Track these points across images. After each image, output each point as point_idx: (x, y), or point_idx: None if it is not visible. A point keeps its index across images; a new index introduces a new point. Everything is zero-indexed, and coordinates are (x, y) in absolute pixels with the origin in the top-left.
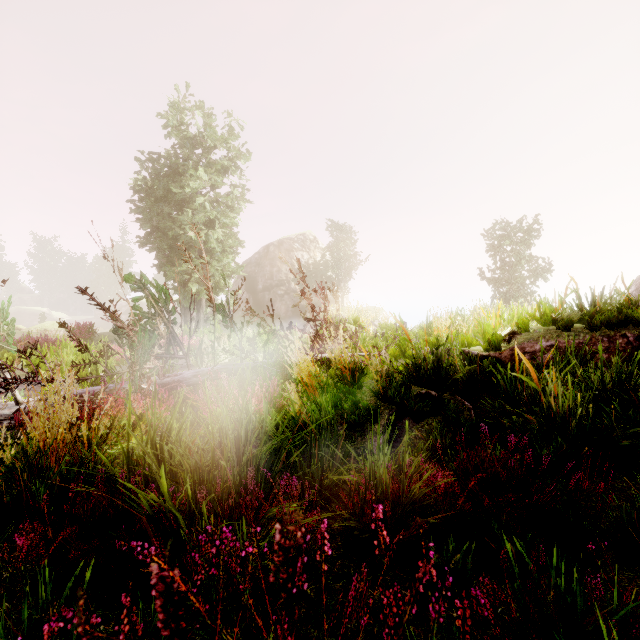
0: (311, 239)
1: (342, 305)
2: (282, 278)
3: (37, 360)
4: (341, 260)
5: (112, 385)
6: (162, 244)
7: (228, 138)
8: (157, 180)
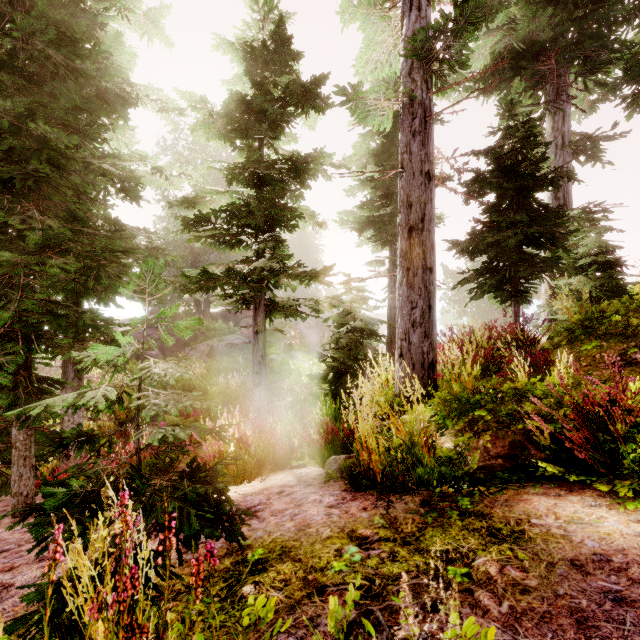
0: None
1: None
2: None
3: None
4: None
5: None
6: None
7: None
8: None
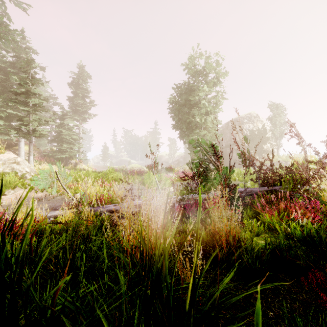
0: (254, 116)
1: (277, 154)
2: (237, 140)
3: (144, 180)
4: (276, 126)
5: (195, 194)
6: (183, 126)
7: (218, 66)
8: (181, 96)
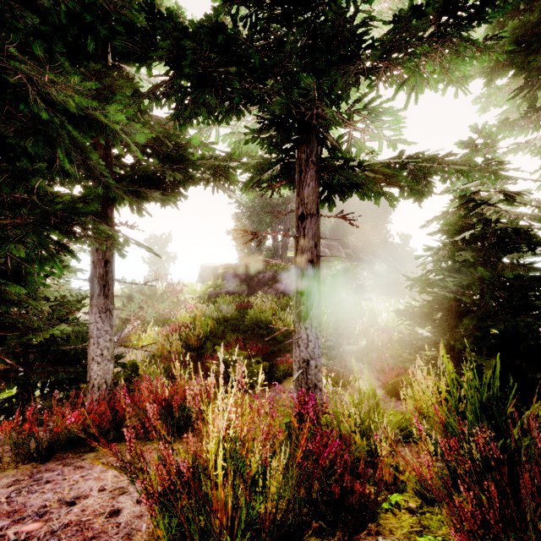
0: None
1: None
2: None
3: None
4: None
5: None
6: None
7: None
8: None
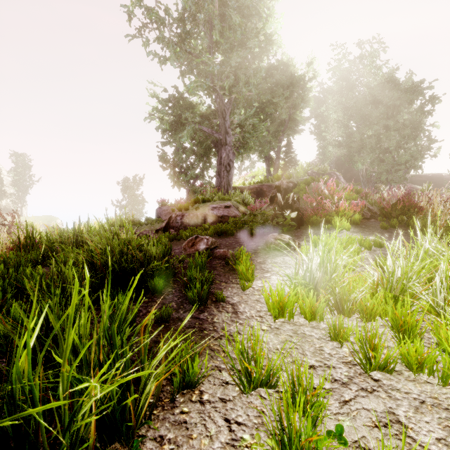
0: None
1: (21, 214)
2: None
3: None
4: (20, 180)
5: None
6: None
7: None
8: None
